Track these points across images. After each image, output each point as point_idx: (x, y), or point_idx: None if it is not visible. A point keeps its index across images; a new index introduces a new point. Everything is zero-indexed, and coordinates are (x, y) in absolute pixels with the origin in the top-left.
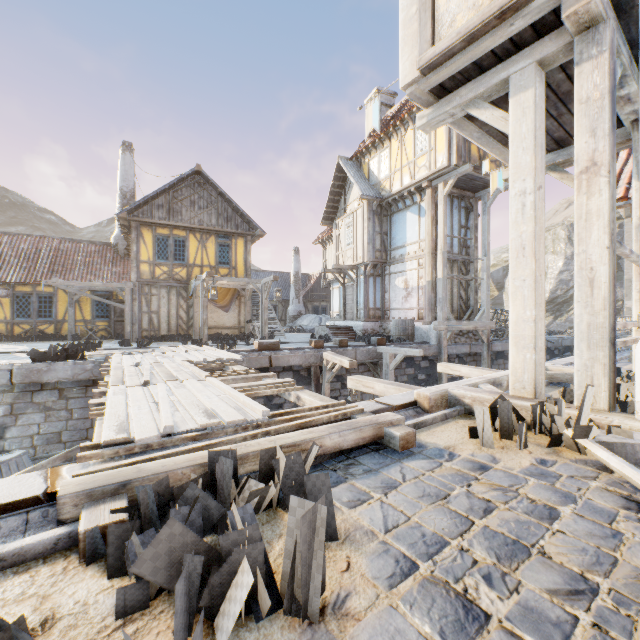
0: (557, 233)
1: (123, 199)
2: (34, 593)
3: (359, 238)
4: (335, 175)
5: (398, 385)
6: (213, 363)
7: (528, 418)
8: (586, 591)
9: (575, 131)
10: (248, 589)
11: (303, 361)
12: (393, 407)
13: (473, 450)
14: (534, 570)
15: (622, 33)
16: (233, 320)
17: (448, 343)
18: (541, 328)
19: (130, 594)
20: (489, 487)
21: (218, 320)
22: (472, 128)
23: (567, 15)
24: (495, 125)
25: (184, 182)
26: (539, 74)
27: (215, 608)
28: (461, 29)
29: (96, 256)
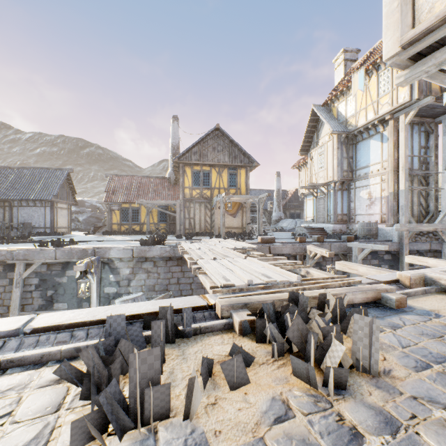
0: None
1: (173, 150)
2: (227, 343)
3: (329, 163)
4: (310, 118)
5: (378, 269)
6: (240, 249)
7: None
8: None
9: None
10: (342, 351)
11: (291, 251)
12: (381, 282)
13: None
14: None
15: None
16: (238, 223)
17: (409, 241)
18: None
19: (277, 348)
20: None
21: (229, 223)
22: (443, 77)
23: None
24: None
25: (209, 136)
26: None
27: (320, 360)
28: (439, 13)
29: (159, 185)
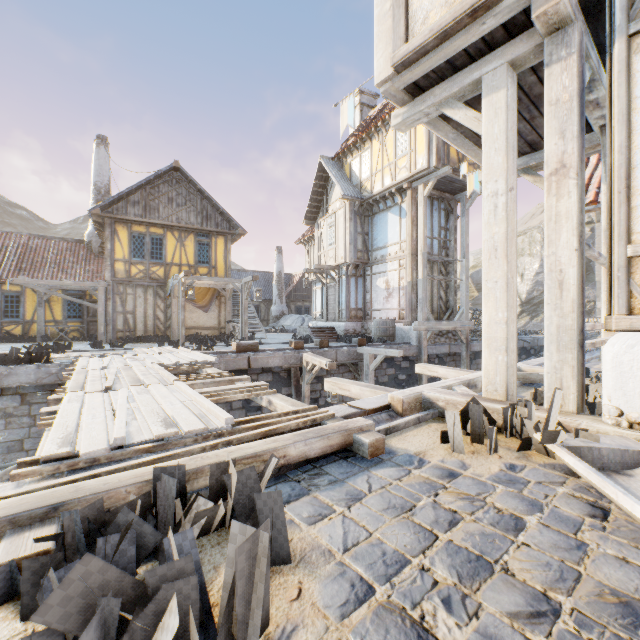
0: (533, 236)
1: (97, 195)
2: None
3: (341, 238)
4: (317, 175)
5: (374, 387)
6: (186, 366)
7: (500, 421)
8: (548, 613)
9: (545, 133)
10: (172, 635)
11: (283, 362)
12: (366, 411)
13: (443, 456)
14: (496, 590)
15: (590, 37)
16: (213, 320)
17: (428, 343)
18: (513, 330)
19: None
20: (456, 496)
21: (197, 320)
22: (447, 129)
23: (537, 15)
24: (468, 125)
25: (161, 178)
26: (511, 75)
27: None
28: (434, 26)
29: (68, 254)
